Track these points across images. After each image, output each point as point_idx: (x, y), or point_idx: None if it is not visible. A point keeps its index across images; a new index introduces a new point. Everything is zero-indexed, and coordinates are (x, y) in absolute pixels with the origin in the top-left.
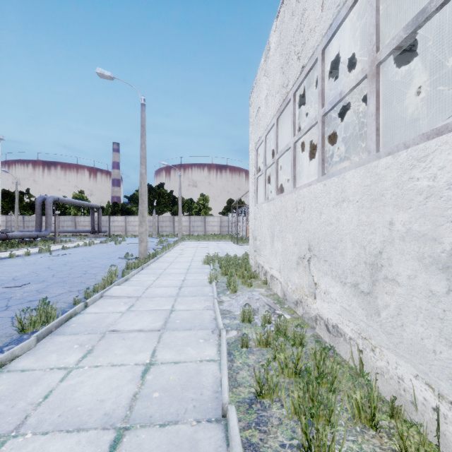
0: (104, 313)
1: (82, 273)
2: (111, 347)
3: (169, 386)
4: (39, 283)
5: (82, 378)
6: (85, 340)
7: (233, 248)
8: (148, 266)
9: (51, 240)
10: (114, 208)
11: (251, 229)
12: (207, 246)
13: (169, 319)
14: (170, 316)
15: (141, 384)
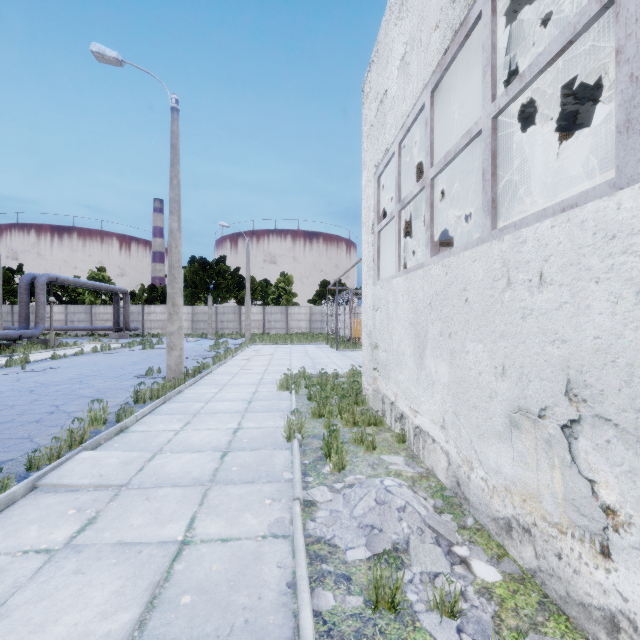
0: None
1: (46, 412)
2: None
3: None
4: None
5: None
6: None
7: (330, 357)
8: (179, 394)
9: (45, 343)
10: (150, 294)
11: (365, 327)
12: (288, 353)
13: (165, 588)
14: (172, 569)
15: None
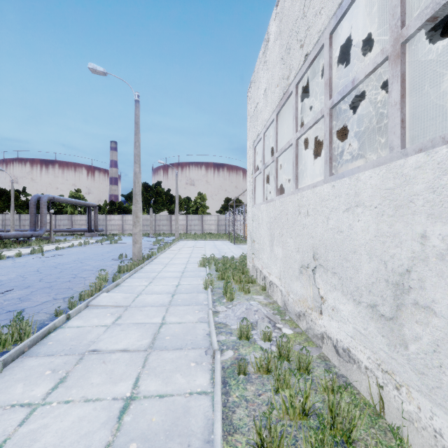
0: (87, 327)
1: (71, 277)
2: (88, 374)
3: (151, 433)
4: (23, 289)
5: (47, 420)
6: (60, 364)
7: (230, 249)
8: (142, 269)
9: (46, 239)
10: (110, 207)
11: (248, 230)
12: (204, 246)
13: (158, 335)
14: (160, 330)
15: (117, 429)
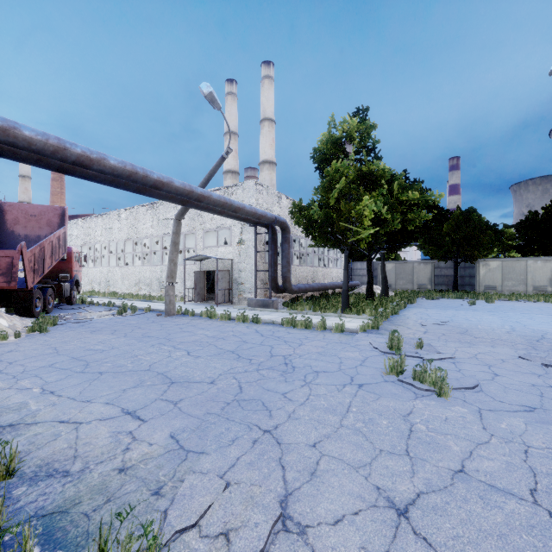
0: None
1: None
2: None
3: None
4: None
5: None
6: None
7: None
8: None
9: None
10: None
11: None
12: None
13: None
14: None
15: None
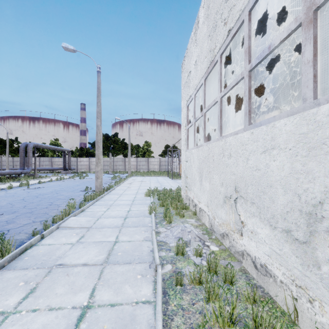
0: (56, 245)
1: (48, 204)
2: (53, 285)
3: None
4: (10, 214)
5: (16, 327)
6: (32, 276)
7: (169, 183)
8: (102, 198)
9: (32, 176)
10: (80, 152)
11: (183, 169)
12: (149, 181)
13: (112, 251)
14: (113, 247)
15: None
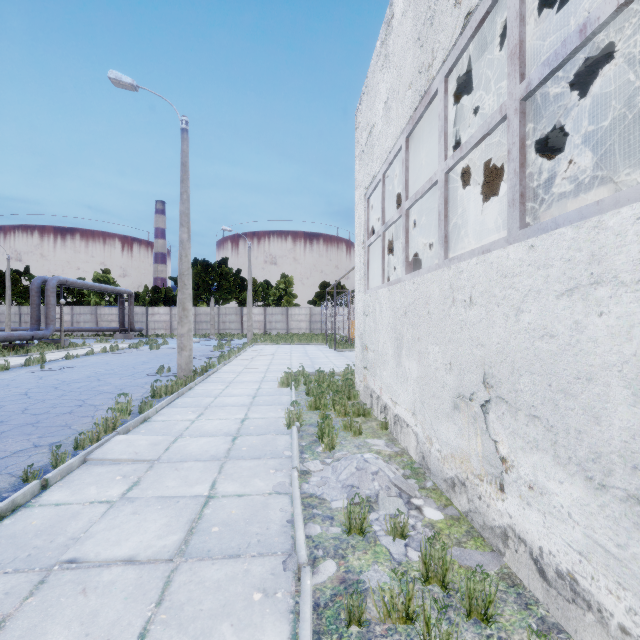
0: (73, 506)
1: (75, 405)
2: (43, 624)
3: None
4: None
5: None
6: None
7: (328, 357)
8: (190, 391)
9: (55, 343)
10: (154, 295)
11: (357, 330)
12: (289, 353)
13: (199, 523)
14: (203, 512)
15: None
